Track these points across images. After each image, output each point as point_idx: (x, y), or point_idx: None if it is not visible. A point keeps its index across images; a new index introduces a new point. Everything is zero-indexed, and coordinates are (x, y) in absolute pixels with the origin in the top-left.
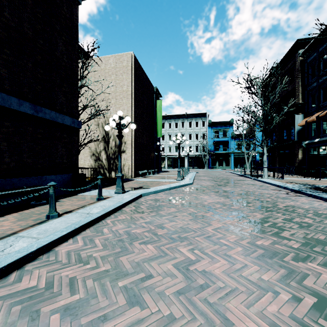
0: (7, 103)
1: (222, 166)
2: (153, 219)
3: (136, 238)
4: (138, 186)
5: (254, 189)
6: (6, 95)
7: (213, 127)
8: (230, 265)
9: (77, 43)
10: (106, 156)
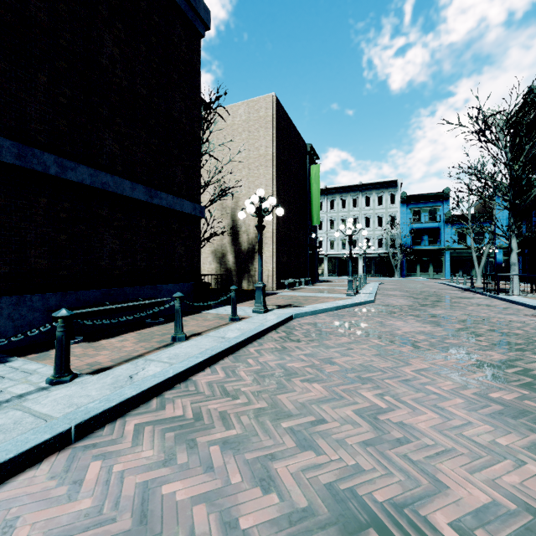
0: (119, 188)
1: (426, 272)
2: (315, 351)
3: (295, 374)
4: (286, 303)
5: (490, 314)
6: (119, 178)
7: (411, 205)
8: (443, 420)
9: (199, 94)
10: (234, 257)
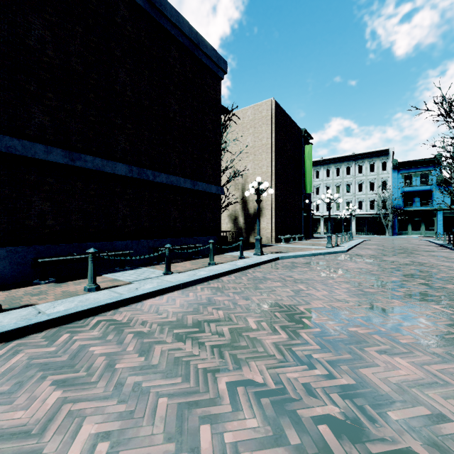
0: (178, 183)
1: (418, 231)
2: (284, 273)
3: (269, 279)
4: (277, 251)
5: (432, 261)
6: (178, 177)
7: (402, 171)
8: (329, 294)
9: (220, 117)
10: (244, 219)
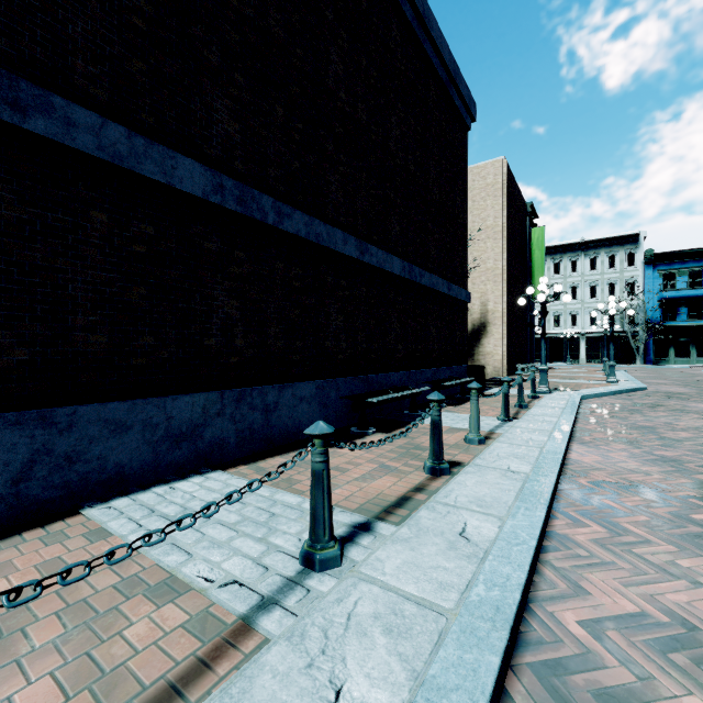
0: (437, 286)
1: (685, 358)
2: (646, 418)
3: (653, 428)
4: (550, 388)
5: None
6: (437, 277)
7: (660, 266)
8: None
9: (466, 186)
10: None
